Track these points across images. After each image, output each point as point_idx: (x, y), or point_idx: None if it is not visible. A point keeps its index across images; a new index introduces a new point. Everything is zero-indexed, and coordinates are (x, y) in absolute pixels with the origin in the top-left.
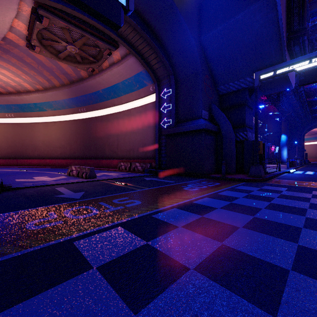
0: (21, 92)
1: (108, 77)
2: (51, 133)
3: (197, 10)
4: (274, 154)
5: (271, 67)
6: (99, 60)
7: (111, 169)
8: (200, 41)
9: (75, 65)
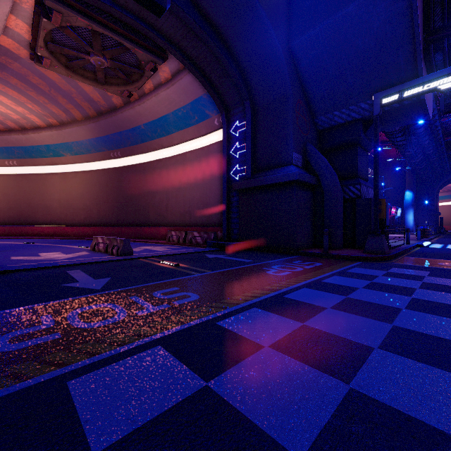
0: (26, 129)
1: (152, 105)
2: (71, 188)
3: (286, 1)
4: (395, 219)
5: (399, 85)
6: (139, 79)
7: (157, 241)
8: (290, 49)
9: (104, 87)
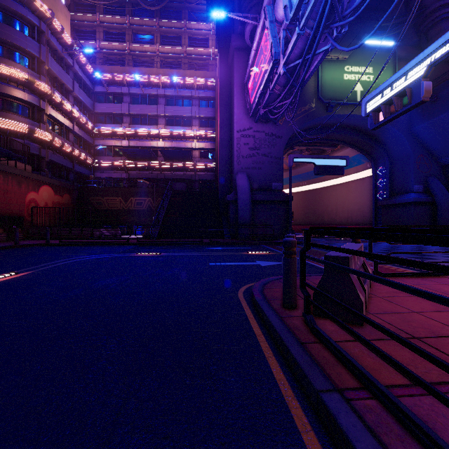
0: None
1: None
2: None
3: None
4: None
5: None
6: (322, 152)
7: None
8: (411, 131)
9: None
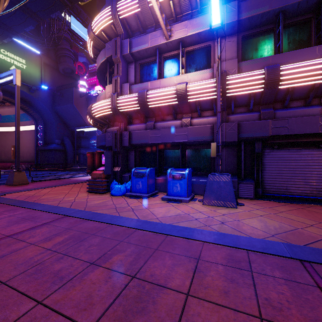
0: None
1: (2, 111)
2: None
3: (51, 95)
4: None
5: (79, 127)
6: None
7: (5, 169)
8: (54, 109)
9: None
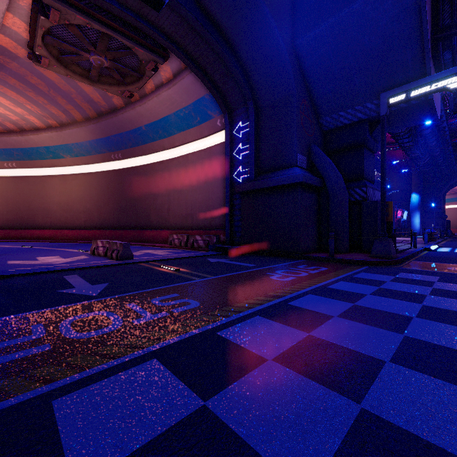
0: (25, 131)
1: (153, 106)
2: (71, 191)
3: None
4: (401, 222)
5: (407, 85)
6: (139, 79)
7: (158, 245)
8: (295, 47)
9: (104, 87)
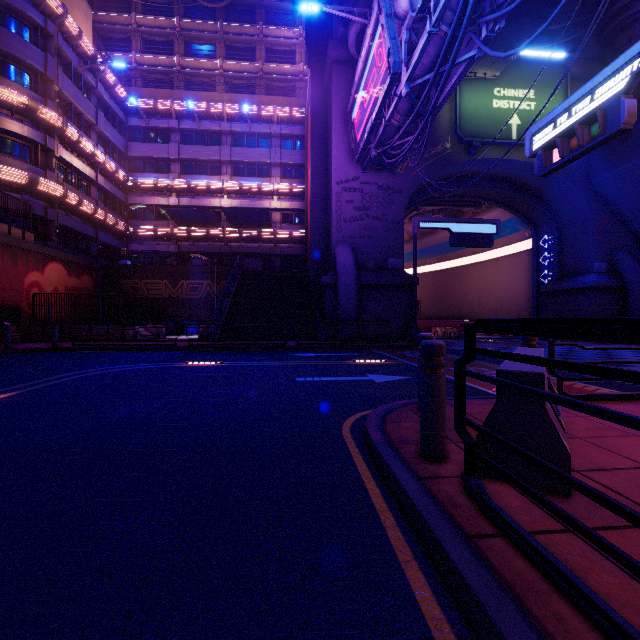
0: None
1: None
2: None
3: None
4: None
5: None
6: (460, 216)
7: None
8: (590, 184)
9: None
